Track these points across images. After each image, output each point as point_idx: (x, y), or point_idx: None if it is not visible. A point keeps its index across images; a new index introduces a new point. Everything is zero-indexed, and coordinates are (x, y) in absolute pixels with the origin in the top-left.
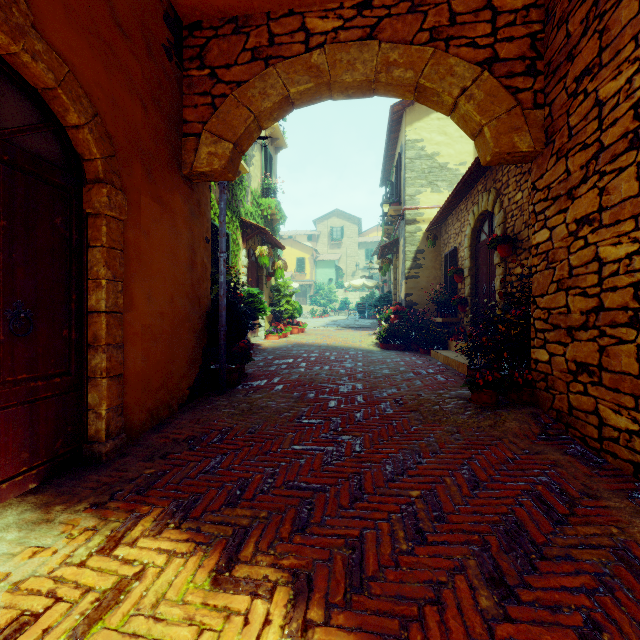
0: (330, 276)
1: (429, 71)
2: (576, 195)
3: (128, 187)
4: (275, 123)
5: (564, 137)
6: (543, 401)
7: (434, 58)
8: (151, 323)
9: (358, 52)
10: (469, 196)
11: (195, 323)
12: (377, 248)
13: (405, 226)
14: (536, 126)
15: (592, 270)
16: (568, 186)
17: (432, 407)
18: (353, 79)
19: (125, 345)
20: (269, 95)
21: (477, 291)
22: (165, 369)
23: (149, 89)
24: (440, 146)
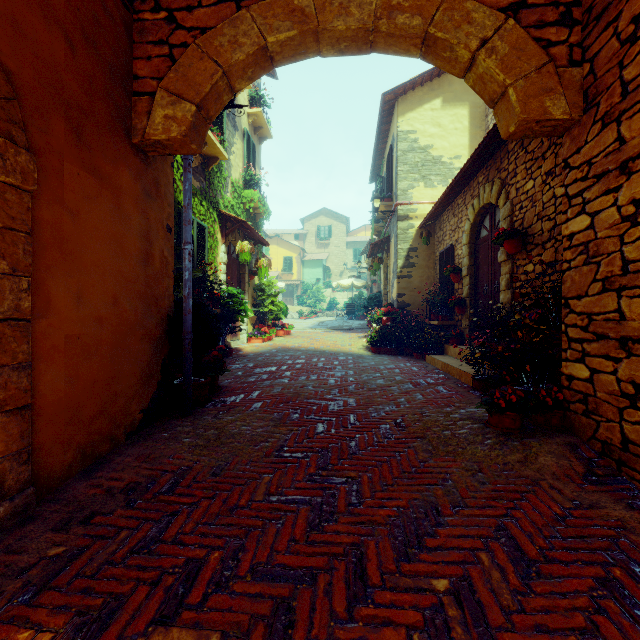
0: (318, 276)
1: (441, 17)
2: (635, 168)
3: (42, 147)
4: (258, 110)
5: (615, 96)
6: (581, 427)
7: (447, 1)
8: (82, 332)
9: None
10: (468, 189)
11: (151, 330)
12: (366, 247)
13: (397, 222)
14: (572, 88)
15: None
16: (621, 158)
17: (442, 432)
18: (346, 26)
19: (36, 364)
20: (241, 44)
21: (477, 291)
22: (105, 391)
23: (78, 23)
24: (434, 138)
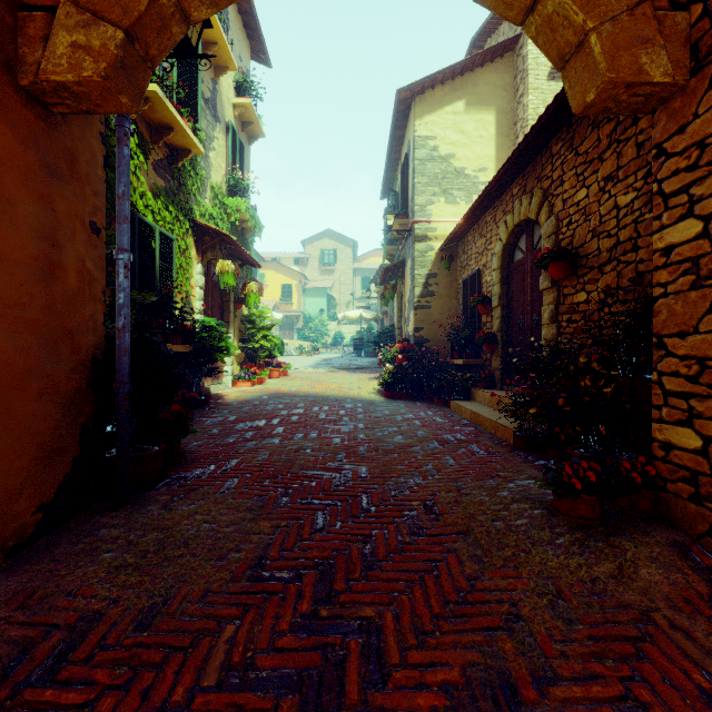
0: (321, 306)
1: None
2: None
3: None
4: (247, 100)
5: None
6: (686, 517)
7: None
8: None
9: None
10: (499, 203)
11: (60, 380)
12: (376, 274)
13: (414, 243)
14: (676, 39)
15: None
16: None
17: (492, 523)
18: None
19: None
20: None
21: (509, 325)
22: None
23: None
24: (456, 147)
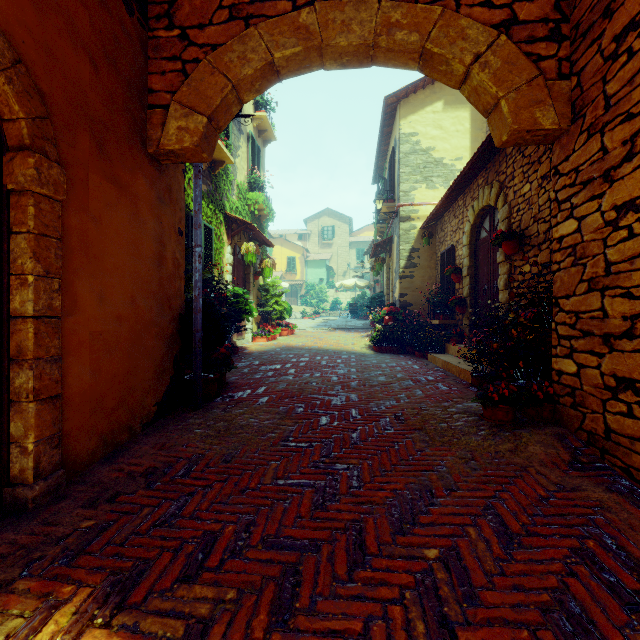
0: (321, 276)
1: (437, 34)
2: (616, 177)
3: (70, 160)
4: (263, 113)
5: (599, 109)
6: (569, 419)
7: (443, 19)
8: (104, 329)
9: (354, 11)
10: (468, 191)
11: (164, 328)
12: (369, 247)
13: (399, 223)
14: (561, 99)
15: (639, 266)
16: (604, 167)
17: (439, 425)
18: (348, 42)
19: (65, 358)
20: (250, 60)
21: (477, 291)
22: (124, 384)
23: (101, 44)
24: (435, 140)
